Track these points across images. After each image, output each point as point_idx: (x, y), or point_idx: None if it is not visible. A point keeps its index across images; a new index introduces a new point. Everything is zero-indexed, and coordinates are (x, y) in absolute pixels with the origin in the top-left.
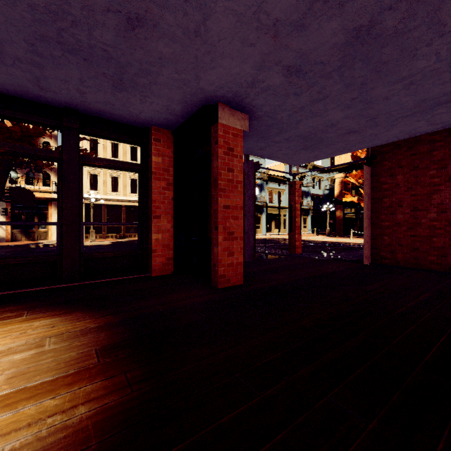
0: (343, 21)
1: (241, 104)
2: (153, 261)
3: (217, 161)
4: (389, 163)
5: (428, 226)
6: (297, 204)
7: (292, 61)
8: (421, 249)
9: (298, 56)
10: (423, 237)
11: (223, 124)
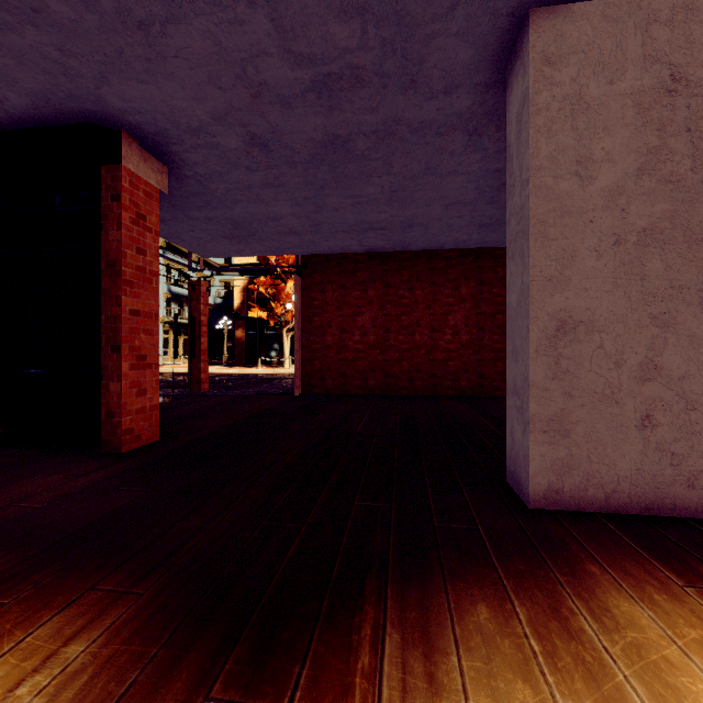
0: (327, 123)
1: (162, 149)
2: None
3: (118, 232)
4: (319, 277)
5: (353, 349)
6: (202, 316)
7: (262, 132)
8: (348, 373)
9: (271, 130)
10: (350, 361)
11: (129, 170)
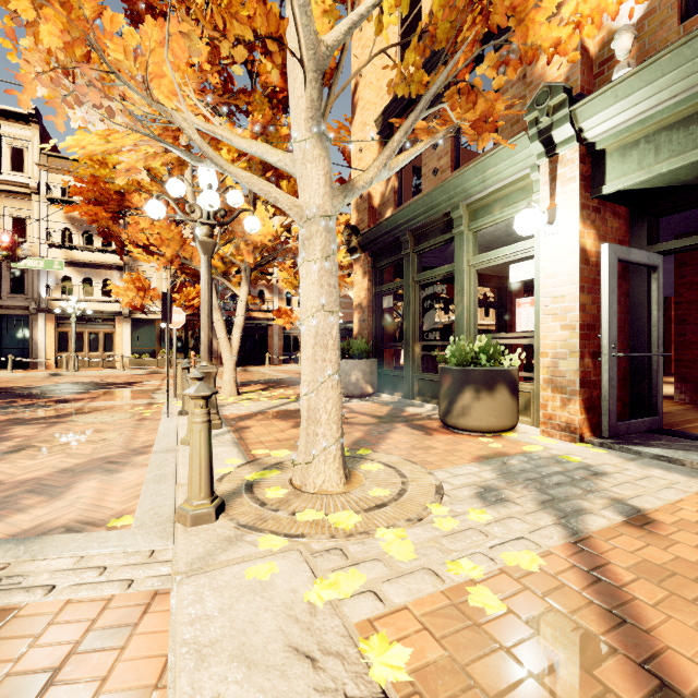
0: None
1: None
2: (672, 366)
3: None
4: None
5: None
6: None
7: None
8: None
9: None
10: None
11: None
